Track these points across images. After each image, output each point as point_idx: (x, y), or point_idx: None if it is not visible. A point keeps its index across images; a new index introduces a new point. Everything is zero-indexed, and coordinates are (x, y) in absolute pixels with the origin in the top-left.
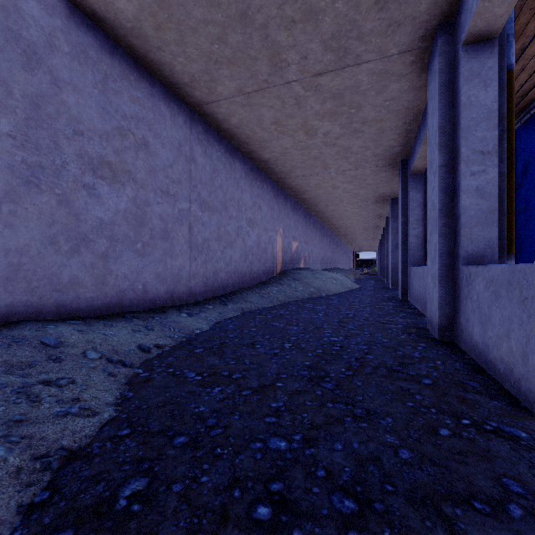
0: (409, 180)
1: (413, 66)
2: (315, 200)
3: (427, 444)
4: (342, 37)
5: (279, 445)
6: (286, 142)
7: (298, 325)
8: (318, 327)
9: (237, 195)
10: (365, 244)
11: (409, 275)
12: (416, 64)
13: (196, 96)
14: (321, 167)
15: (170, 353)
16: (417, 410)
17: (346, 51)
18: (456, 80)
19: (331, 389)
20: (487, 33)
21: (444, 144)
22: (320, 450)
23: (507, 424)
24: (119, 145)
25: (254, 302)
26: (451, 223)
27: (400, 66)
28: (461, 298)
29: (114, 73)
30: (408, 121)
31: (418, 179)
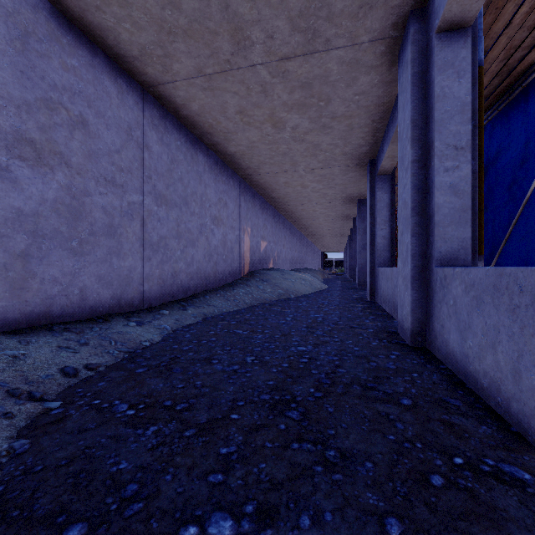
0: (376, 180)
1: (383, 57)
2: (284, 199)
3: (419, 504)
4: (311, 15)
5: (222, 528)
6: (253, 135)
7: (264, 332)
8: (285, 334)
9: (200, 189)
10: (333, 245)
11: (376, 276)
12: (387, 56)
13: (148, 74)
14: (290, 164)
15: (104, 375)
16: (400, 445)
17: (315, 33)
18: (429, 71)
19: (297, 421)
20: (461, 20)
21: (416, 138)
22: (280, 532)
23: (505, 460)
24: (45, 121)
25: (218, 305)
26: (424, 222)
27: (371, 56)
28: (435, 301)
29: (39, 31)
30: (377, 119)
31: (385, 179)
